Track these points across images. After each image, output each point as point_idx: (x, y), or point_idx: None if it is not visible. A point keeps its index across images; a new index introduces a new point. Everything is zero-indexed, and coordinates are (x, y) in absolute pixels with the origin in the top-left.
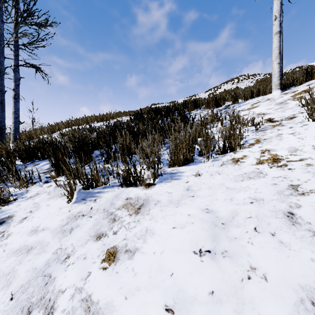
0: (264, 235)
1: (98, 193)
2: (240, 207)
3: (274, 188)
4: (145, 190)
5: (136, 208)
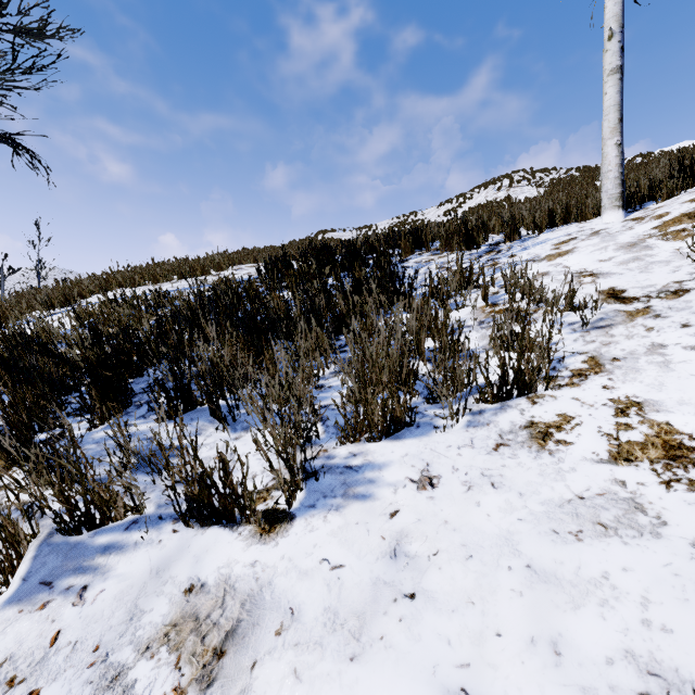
0: None
1: (104, 554)
2: None
3: None
4: (256, 547)
5: (209, 653)
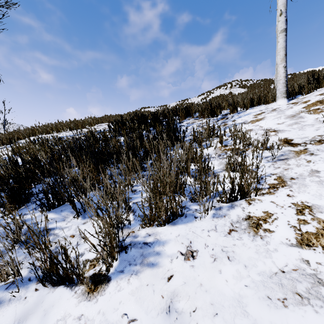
0: None
1: None
2: None
3: None
4: (84, 303)
5: None
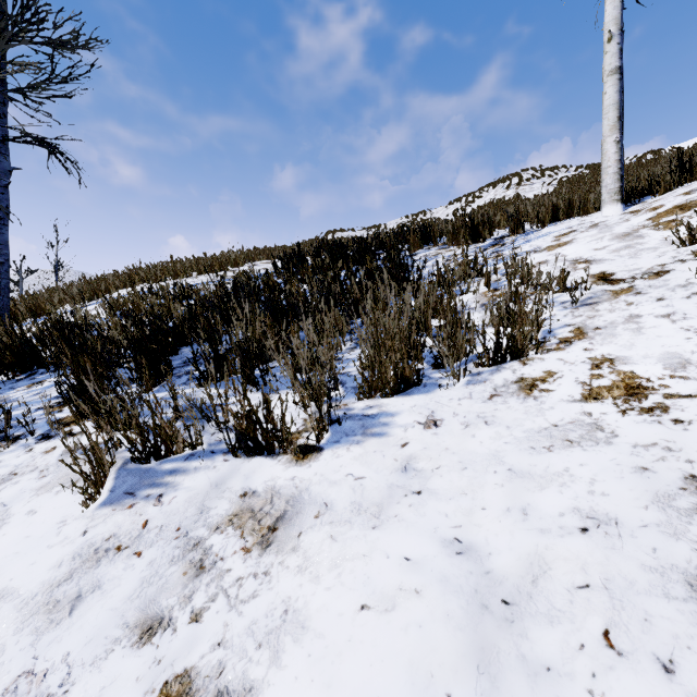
0: (639, 665)
1: (172, 475)
2: (552, 543)
3: (645, 484)
4: (294, 468)
5: (265, 529)
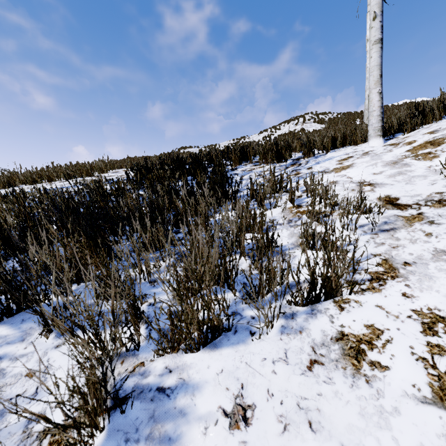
0: None
1: None
2: None
3: None
4: None
5: None
